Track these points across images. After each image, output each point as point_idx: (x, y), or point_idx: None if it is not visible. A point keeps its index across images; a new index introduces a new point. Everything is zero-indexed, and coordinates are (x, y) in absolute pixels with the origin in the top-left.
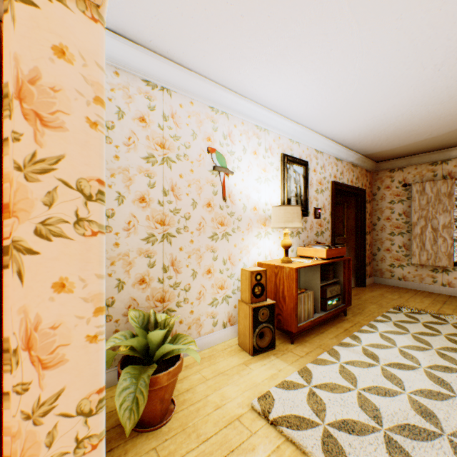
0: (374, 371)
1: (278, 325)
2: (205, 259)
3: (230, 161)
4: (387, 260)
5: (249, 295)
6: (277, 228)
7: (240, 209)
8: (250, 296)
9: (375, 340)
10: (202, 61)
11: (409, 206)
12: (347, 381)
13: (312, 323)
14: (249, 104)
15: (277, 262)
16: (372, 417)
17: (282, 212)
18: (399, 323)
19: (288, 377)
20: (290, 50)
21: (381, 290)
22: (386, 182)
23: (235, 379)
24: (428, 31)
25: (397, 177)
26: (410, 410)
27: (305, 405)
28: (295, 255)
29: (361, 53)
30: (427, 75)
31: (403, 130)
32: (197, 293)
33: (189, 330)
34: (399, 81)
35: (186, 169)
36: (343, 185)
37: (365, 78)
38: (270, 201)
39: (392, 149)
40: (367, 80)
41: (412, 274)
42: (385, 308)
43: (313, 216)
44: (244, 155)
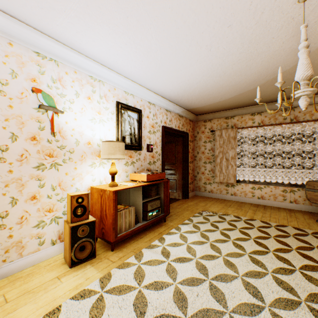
0: (162, 267)
1: (103, 237)
2: (29, 187)
3: (61, 102)
4: (203, 180)
5: (70, 216)
6: (103, 159)
7: (73, 143)
8: (71, 217)
9: (175, 240)
10: (10, 3)
11: (214, 144)
12: (136, 281)
13: (131, 232)
14: (80, 57)
15: (106, 186)
16: (139, 313)
17: (107, 146)
18: (198, 223)
19: (90, 285)
20: (93, 10)
21: (197, 200)
22: (202, 128)
23: (38, 296)
24: (192, 16)
25: (208, 125)
26: (172, 299)
27: (87, 314)
28: (131, 180)
29: (152, 25)
30: (204, 53)
31: (204, 93)
32: (18, 218)
33: (7, 253)
34: (188, 55)
35: (3, 104)
36: (172, 129)
37: (164, 48)
38: (106, 137)
39: (202, 107)
40: (166, 50)
41: (216, 188)
42: (194, 213)
43: (146, 150)
44: (77, 98)
